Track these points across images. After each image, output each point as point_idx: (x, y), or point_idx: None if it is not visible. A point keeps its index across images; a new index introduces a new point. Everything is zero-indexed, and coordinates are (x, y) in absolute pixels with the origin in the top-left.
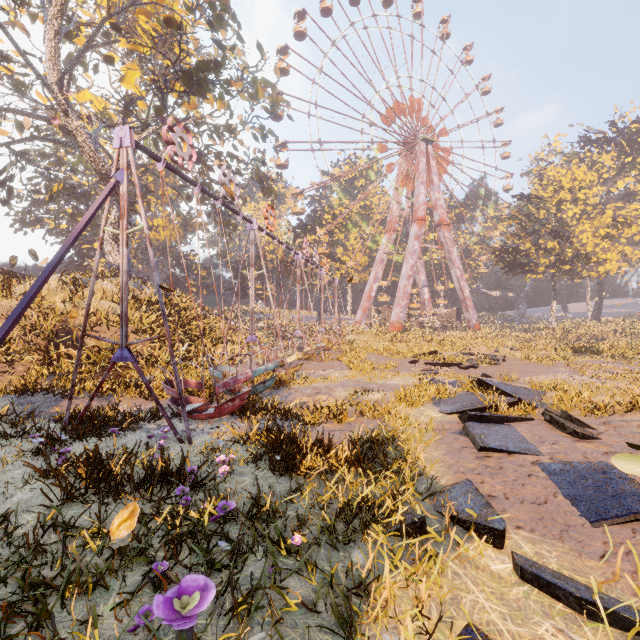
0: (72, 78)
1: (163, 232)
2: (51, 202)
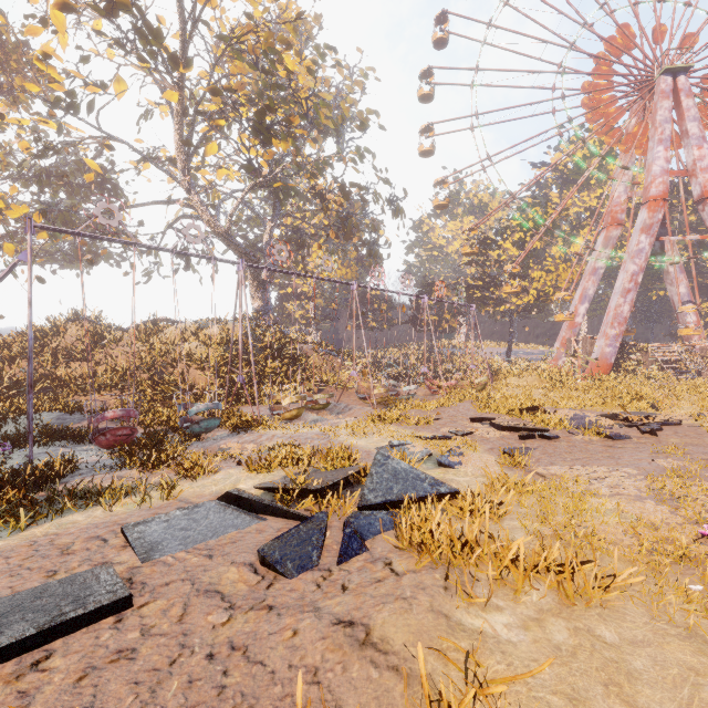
0: (201, 162)
1: (338, 271)
2: (208, 263)
